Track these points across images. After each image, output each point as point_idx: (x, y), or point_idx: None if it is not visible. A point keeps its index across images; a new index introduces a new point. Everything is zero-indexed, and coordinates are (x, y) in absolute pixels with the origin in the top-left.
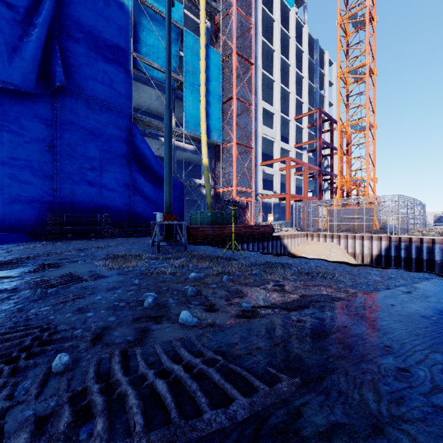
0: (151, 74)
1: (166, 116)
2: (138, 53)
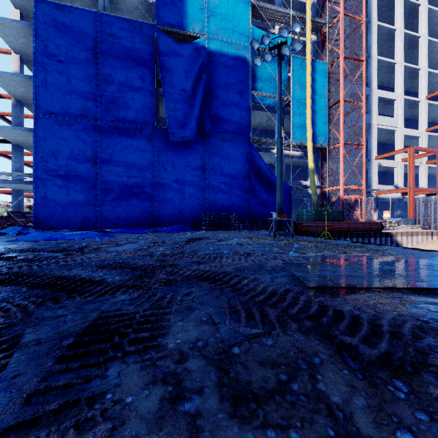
0: (264, 102)
1: (278, 143)
2: (255, 90)
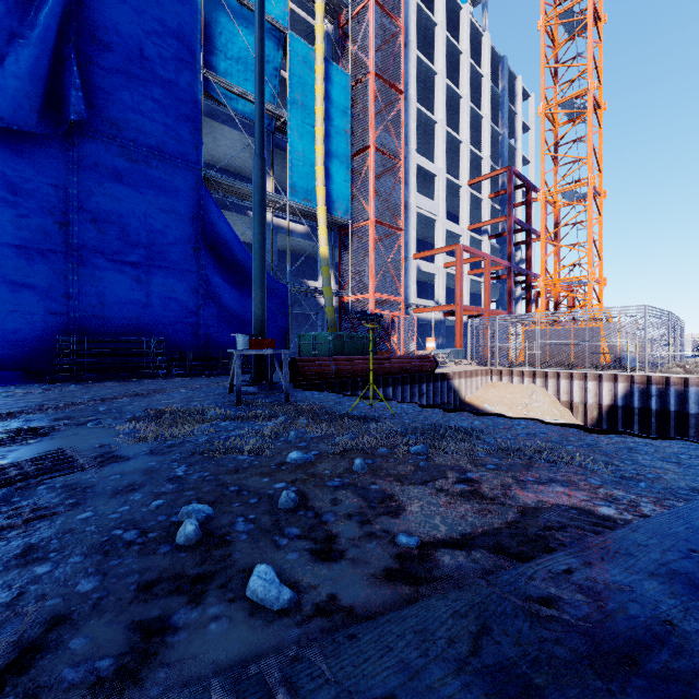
0: (234, 106)
1: (256, 170)
2: (213, 71)
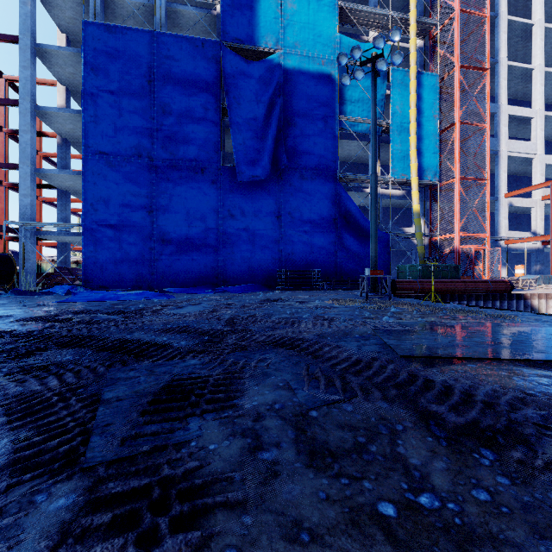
0: (355, 129)
1: (372, 181)
2: (343, 114)
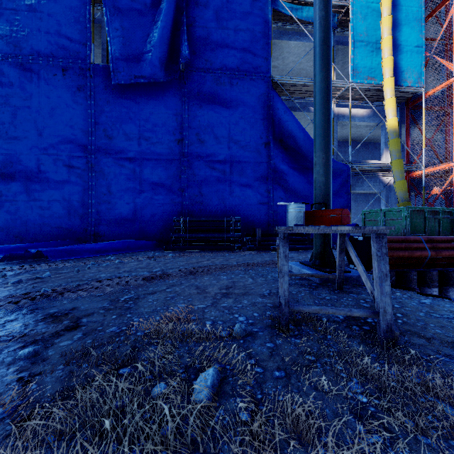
0: (297, 16)
1: (317, 3)
2: None
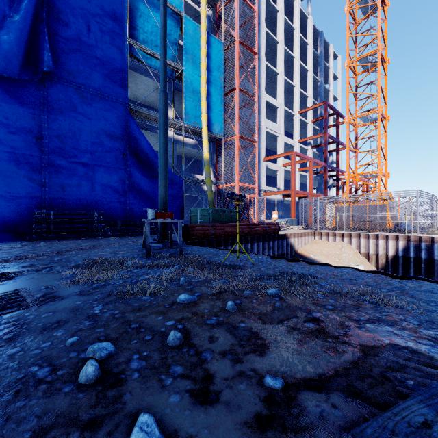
0: (148, 62)
1: (161, 101)
2: (135, 40)
